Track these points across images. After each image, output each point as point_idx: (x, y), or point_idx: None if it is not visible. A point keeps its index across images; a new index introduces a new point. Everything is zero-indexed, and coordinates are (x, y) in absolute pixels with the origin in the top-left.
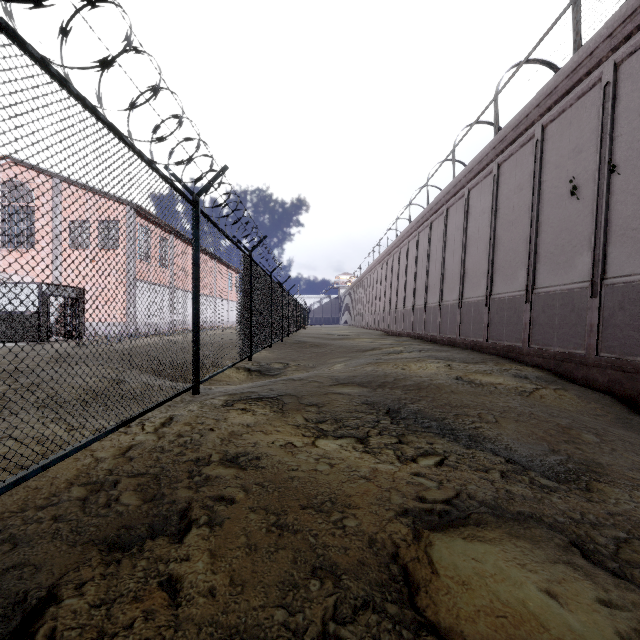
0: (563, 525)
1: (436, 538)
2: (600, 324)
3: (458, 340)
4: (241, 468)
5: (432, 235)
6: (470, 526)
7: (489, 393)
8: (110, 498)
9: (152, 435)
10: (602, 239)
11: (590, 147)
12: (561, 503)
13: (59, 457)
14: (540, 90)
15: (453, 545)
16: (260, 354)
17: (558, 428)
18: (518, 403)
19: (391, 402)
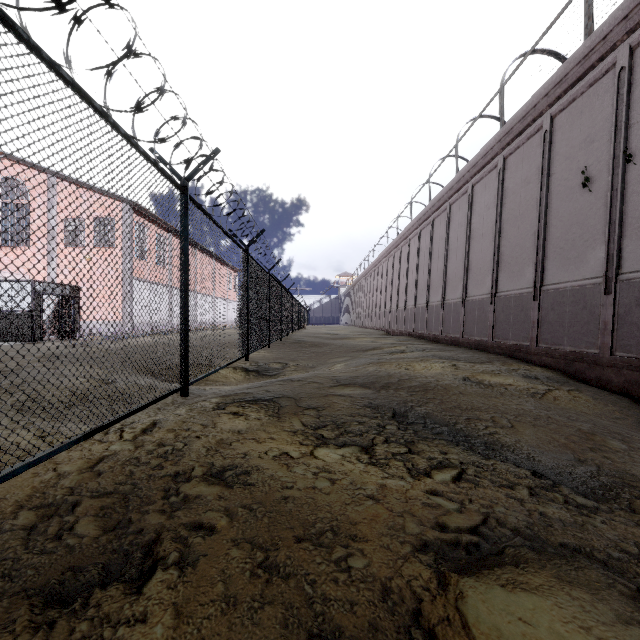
0: (621, 564)
1: (468, 586)
2: (615, 322)
3: (462, 339)
4: (226, 485)
5: (434, 232)
6: (508, 567)
7: (500, 395)
8: (63, 527)
9: (129, 444)
10: (617, 232)
11: (603, 136)
12: (608, 530)
13: (2, 476)
14: (549, 79)
15: (491, 598)
16: (258, 354)
17: (580, 434)
18: (532, 406)
19: (396, 405)
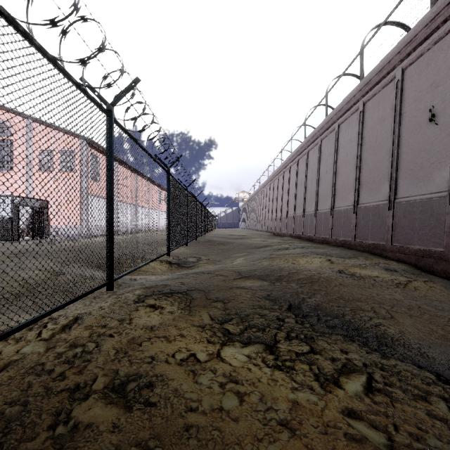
0: None
1: None
2: None
3: (330, 239)
4: (125, 406)
5: (309, 161)
6: None
7: (372, 286)
8: None
9: (42, 345)
10: None
11: (447, 81)
12: None
13: None
14: (401, 39)
15: None
16: (179, 250)
17: None
18: (401, 296)
19: (290, 297)
